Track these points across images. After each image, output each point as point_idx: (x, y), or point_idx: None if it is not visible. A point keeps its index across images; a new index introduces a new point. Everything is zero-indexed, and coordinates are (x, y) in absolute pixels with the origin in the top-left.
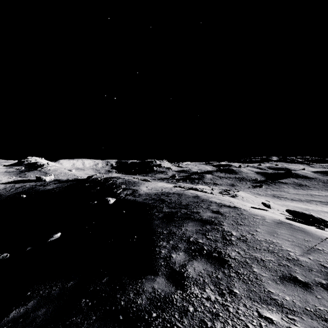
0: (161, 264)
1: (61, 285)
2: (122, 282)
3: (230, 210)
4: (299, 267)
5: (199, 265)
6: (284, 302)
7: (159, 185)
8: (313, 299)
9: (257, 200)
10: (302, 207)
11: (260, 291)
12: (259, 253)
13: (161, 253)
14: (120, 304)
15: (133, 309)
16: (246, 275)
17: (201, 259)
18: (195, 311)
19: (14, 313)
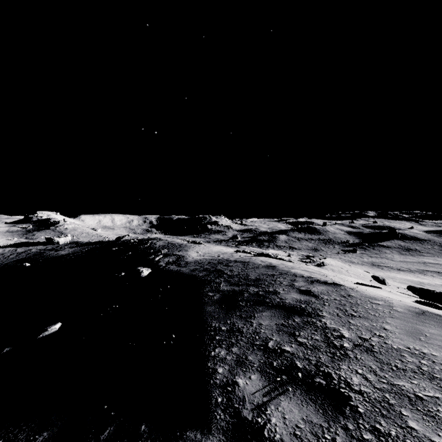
0: (217, 401)
1: (24, 439)
2: None
3: (329, 289)
4: None
5: (292, 408)
6: None
7: (214, 250)
8: None
9: (353, 270)
10: (414, 280)
11: None
12: (406, 379)
13: (216, 374)
14: None
15: None
16: (398, 441)
17: (294, 391)
18: None
19: None
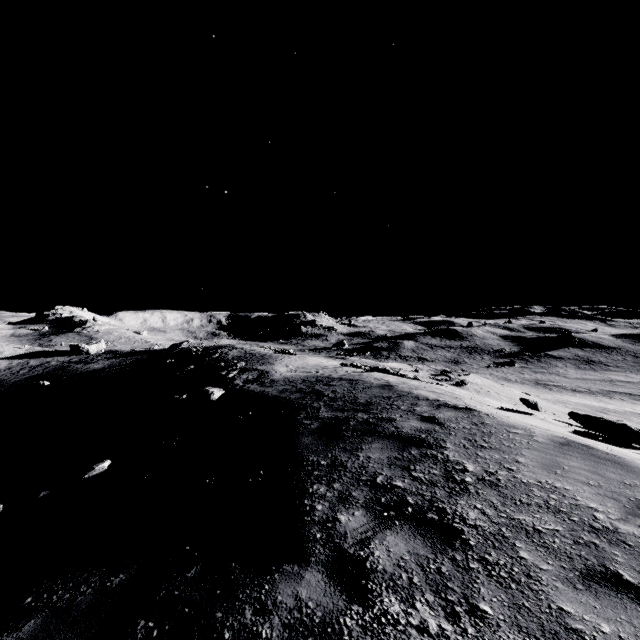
0: (316, 537)
1: (98, 581)
2: (229, 579)
3: (459, 415)
4: (622, 549)
5: (399, 542)
6: (598, 639)
7: (311, 363)
8: None
9: (506, 391)
10: (594, 406)
11: (539, 608)
12: (528, 513)
13: (315, 511)
14: (221, 637)
15: None
16: (505, 569)
17: (402, 526)
18: None
19: None
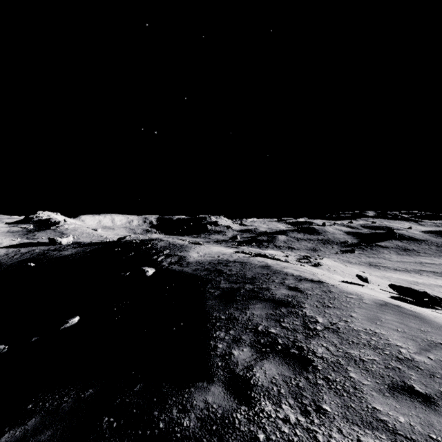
0: (218, 365)
1: (75, 394)
2: (161, 391)
3: (314, 286)
4: (416, 371)
5: (272, 367)
6: (397, 426)
7: (214, 250)
8: (439, 421)
9: (348, 270)
10: (409, 280)
11: (360, 408)
12: (357, 349)
13: (217, 348)
14: (158, 426)
15: (177, 435)
16: (340, 384)
17: (275, 357)
18: (267, 440)
19: (7, 438)
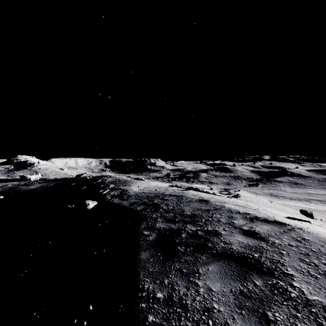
0: None
1: None
2: None
3: (275, 229)
4: None
5: None
6: None
7: (152, 185)
8: None
9: (261, 200)
10: (304, 207)
11: None
12: None
13: None
14: None
15: None
16: None
17: None
18: None
19: None
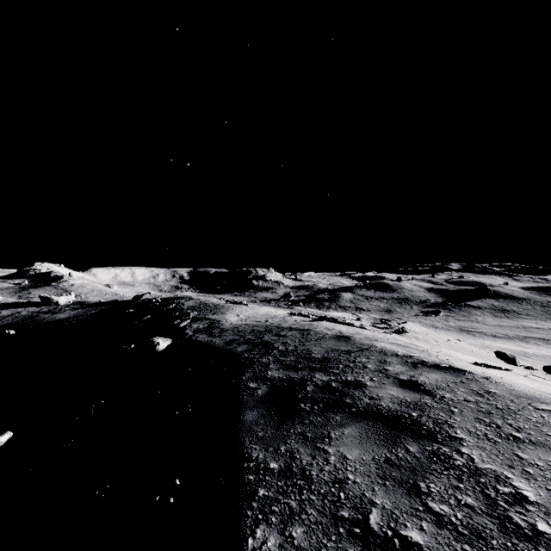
0: None
1: None
2: None
3: (448, 379)
4: None
5: None
6: None
7: (261, 312)
8: None
9: (442, 338)
10: (515, 350)
11: None
12: None
13: None
14: None
15: None
16: None
17: None
18: None
19: None
